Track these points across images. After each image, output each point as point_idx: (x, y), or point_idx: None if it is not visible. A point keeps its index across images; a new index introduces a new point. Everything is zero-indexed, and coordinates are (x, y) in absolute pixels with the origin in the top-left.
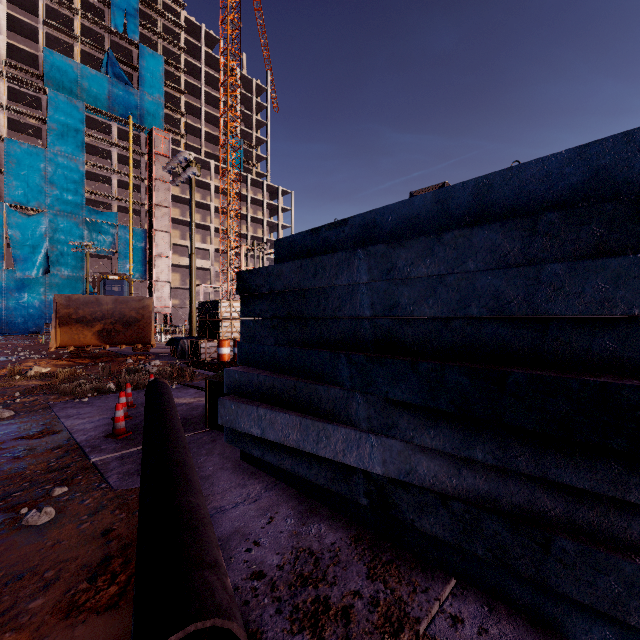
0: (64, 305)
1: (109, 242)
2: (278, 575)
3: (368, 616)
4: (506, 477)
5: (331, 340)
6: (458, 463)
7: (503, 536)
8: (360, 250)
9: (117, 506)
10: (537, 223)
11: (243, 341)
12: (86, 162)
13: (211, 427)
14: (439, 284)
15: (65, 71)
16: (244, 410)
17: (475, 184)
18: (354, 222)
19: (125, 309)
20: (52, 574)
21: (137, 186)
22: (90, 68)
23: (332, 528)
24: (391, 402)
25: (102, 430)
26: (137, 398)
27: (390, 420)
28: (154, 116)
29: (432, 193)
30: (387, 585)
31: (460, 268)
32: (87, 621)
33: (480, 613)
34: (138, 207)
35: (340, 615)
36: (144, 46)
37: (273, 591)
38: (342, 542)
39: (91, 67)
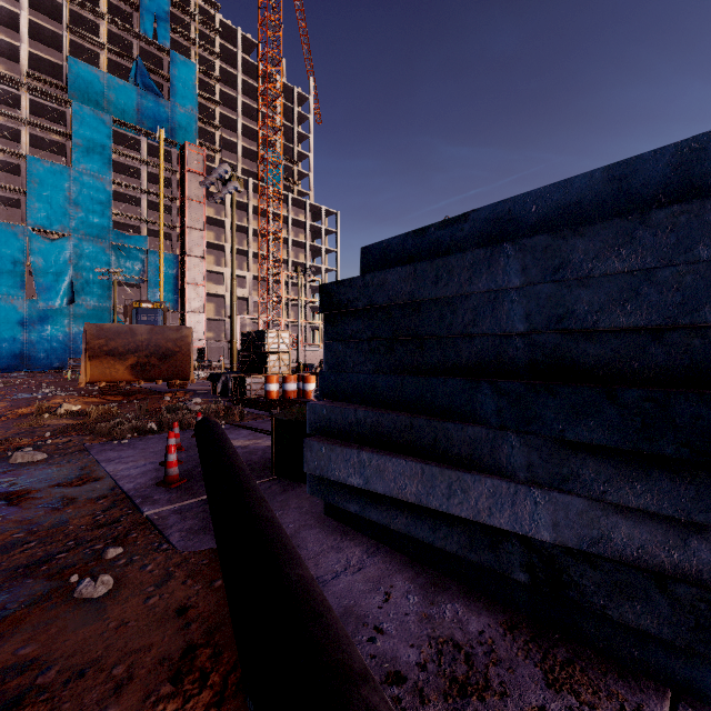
0: (95, 335)
1: (138, 269)
2: (423, 679)
3: None
4: None
5: (461, 364)
6: (683, 530)
7: None
8: (508, 245)
9: (188, 574)
10: None
11: (328, 369)
12: (113, 181)
13: (278, 474)
14: (644, 282)
15: (91, 82)
16: (339, 454)
17: (676, 150)
18: (478, 217)
19: (161, 340)
20: (123, 670)
21: (168, 207)
22: (117, 78)
23: (472, 610)
24: (567, 445)
25: (151, 477)
26: (184, 440)
27: (565, 469)
28: (186, 130)
29: (603, 169)
30: (580, 698)
31: (682, 258)
32: None
33: None
34: (169, 230)
35: None
36: (176, 53)
37: (424, 704)
38: (492, 631)
39: (118, 77)
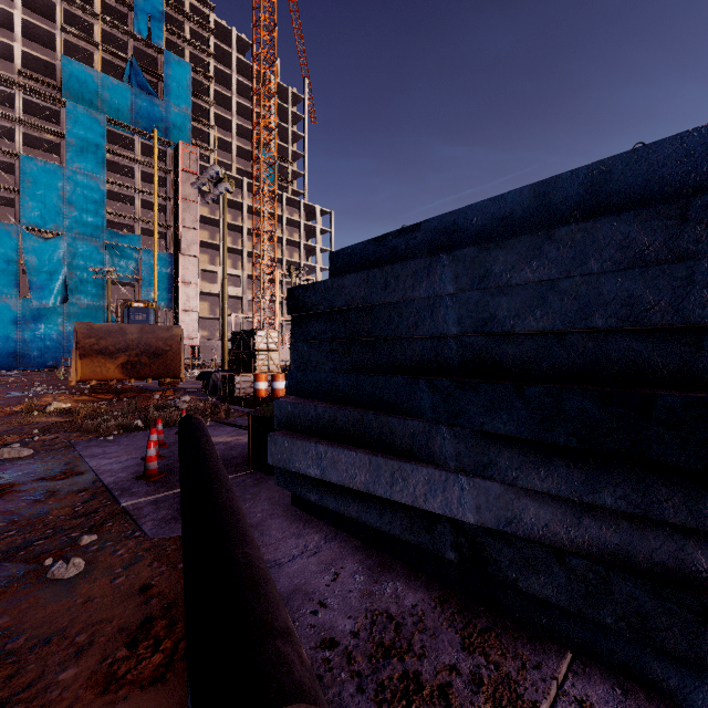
0: (85, 335)
1: (132, 268)
2: (353, 644)
3: (472, 698)
4: (644, 528)
5: (406, 364)
6: (577, 510)
7: (642, 601)
8: (444, 255)
9: (155, 558)
10: (688, 208)
11: (295, 368)
12: (107, 180)
13: (254, 469)
14: (550, 291)
15: (85, 81)
16: (300, 447)
17: (588, 172)
18: (429, 227)
19: (151, 339)
20: (84, 638)
21: (162, 206)
22: (111, 77)
23: (410, 587)
24: (487, 436)
25: (132, 471)
26: (168, 436)
27: (486, 458)
28: (181, 129)
29: (530, 186)
30: (489, 659)
31: (579, 270)
32: (129, 698)
33: (612, 697)
34: (163, 229)
35: (437, 696)
36: (170, 52)
37: (350, 664)
38: (425, 604)
39: (112, 76)
